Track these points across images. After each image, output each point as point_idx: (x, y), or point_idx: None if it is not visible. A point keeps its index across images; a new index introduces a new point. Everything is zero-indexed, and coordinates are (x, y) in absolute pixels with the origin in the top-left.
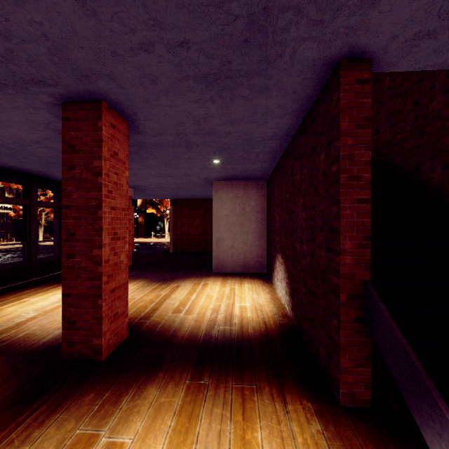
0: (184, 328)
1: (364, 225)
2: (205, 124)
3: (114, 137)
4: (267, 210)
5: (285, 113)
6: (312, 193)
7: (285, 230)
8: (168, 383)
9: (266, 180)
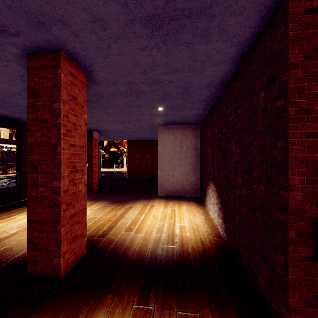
0: (134, 246)
1: (315, 160)
2: (151, 73)
3: (72, 84)
4: (200, 147)
5: (222, 60)
6: (248, 130)
7: (217, 164)
8: (116, 307)
9: (199, 125)
